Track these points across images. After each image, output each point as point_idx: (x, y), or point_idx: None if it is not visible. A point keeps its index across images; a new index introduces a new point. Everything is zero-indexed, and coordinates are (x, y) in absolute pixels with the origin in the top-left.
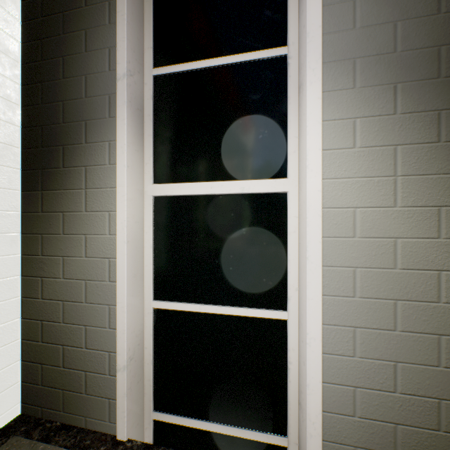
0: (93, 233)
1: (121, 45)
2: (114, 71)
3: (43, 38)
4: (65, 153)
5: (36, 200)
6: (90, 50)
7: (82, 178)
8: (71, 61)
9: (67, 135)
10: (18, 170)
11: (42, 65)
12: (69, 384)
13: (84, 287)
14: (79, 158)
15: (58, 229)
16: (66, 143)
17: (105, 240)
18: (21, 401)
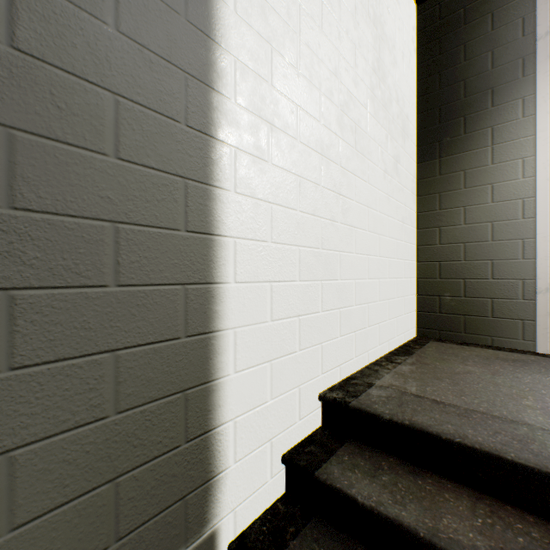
0: (500, 181)
1: (542, 8)
2: (528, 35)
3: (440, 37)
4: (465, 122)
5: (433, 167)
6: (497, 27)
7: (487, 138)
8: (473, 45)
9: (468, 107)
10: (415, 148)
11: (439, 59)
12: (470, 310)
13: (490, 228)
14: (482, 122)
15: (458, 186)
16: (467, 113)
17: (517, 184)
18: (416, 326)
